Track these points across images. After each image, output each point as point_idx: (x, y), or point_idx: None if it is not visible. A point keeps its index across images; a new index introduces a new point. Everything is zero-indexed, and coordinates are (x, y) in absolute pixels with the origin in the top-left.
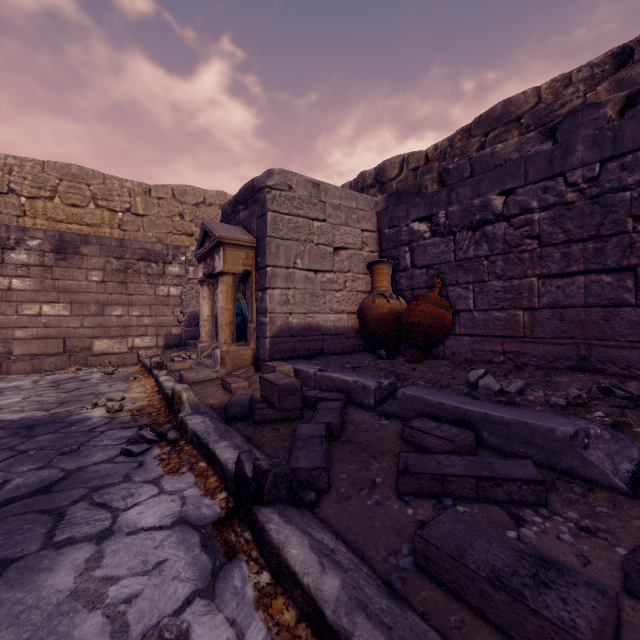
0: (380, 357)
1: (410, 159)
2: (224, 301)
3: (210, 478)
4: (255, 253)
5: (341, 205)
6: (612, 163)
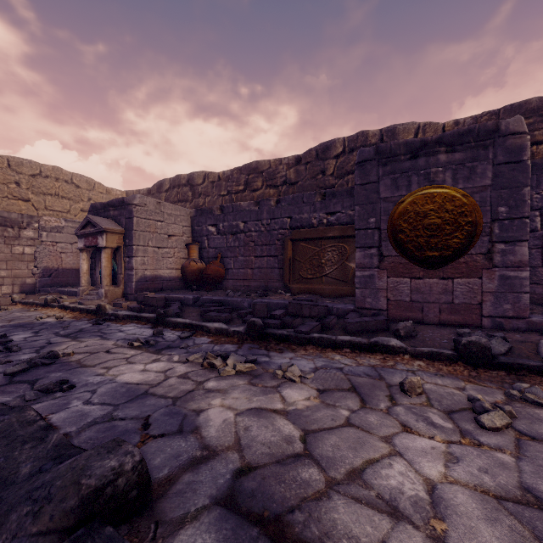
0: (193, 291)
1: (210, 175)
2: (106, 263)
3: (142, 323)
4: (124, 237)
5: (172, 213)
6: (273, 220)
